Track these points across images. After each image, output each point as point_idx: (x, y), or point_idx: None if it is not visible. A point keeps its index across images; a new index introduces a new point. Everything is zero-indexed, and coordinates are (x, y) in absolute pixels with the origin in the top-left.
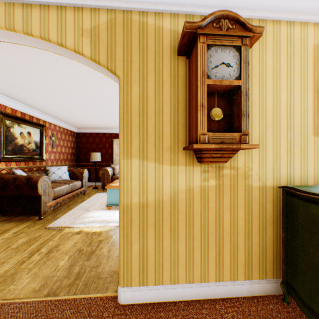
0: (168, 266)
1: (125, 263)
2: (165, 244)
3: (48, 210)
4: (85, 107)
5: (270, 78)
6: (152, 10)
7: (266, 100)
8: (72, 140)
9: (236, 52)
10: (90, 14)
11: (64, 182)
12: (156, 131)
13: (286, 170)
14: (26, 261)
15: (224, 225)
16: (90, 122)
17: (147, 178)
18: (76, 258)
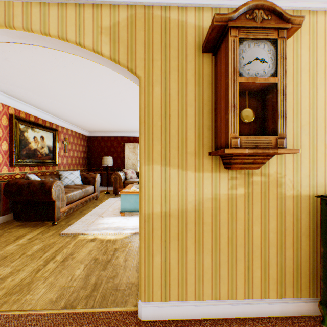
0: (192, 281)
1: (146, 277)
2: (189, 257)
3: (62, 216)
4: (98, 111)
5: (306, 75)
6: (175, 4)
7: (301, 99)
8: (84, 144)
9: (271, 46)
10: (109, 10)
11: (76, 187)
12: (179, 134)
13: (324, 177)
14: (41, 269)
15: (254, 237)
16: (102, 126)
17: (170, 186)
18: (91, 268)
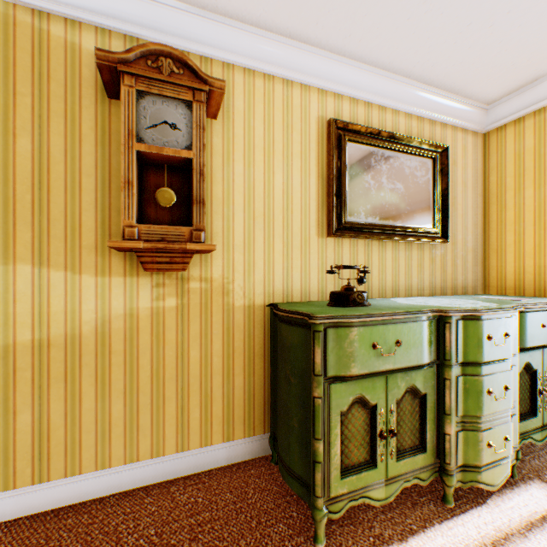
0: (92, 441)
1: (3, 450)
2: (87, 406)
3: None
4: None
5: (261, 154)
6: (60, 14)
7: (255, 184)
8: None
9: (188, 110)
10: None
11: None
12: (69, 218)
13: (282, 282)
14: None
15: (191, 365)
16: None
17: (50, 298)
18: None
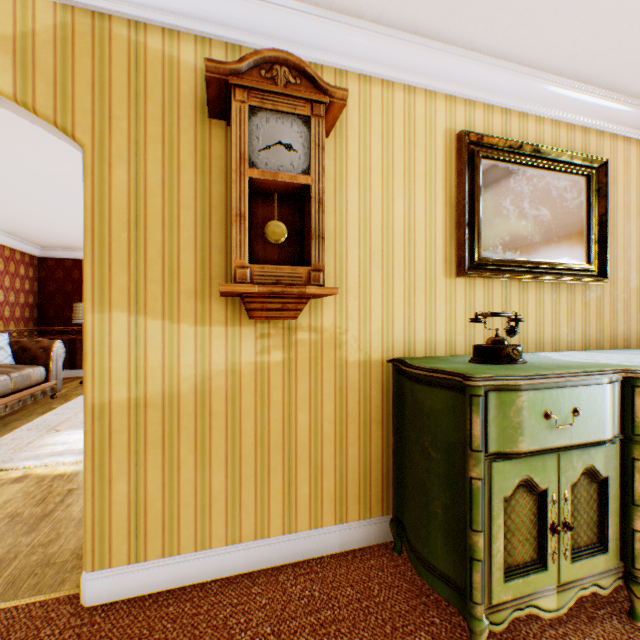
0: (191, 517)
1: (98, 523)
2: (185, 476)
3: None
4: (54, 202)
5: (378, 177)
6: (157, 23)
7: (372, 214)
8: (27, 275)
9: (304, 127)
10: (13, 5)
11: None
12: (166, 258)
13: (403, 332)
14: None
15: (299, 432)
16: (73, 235)
17: (147, 350)
18: None
